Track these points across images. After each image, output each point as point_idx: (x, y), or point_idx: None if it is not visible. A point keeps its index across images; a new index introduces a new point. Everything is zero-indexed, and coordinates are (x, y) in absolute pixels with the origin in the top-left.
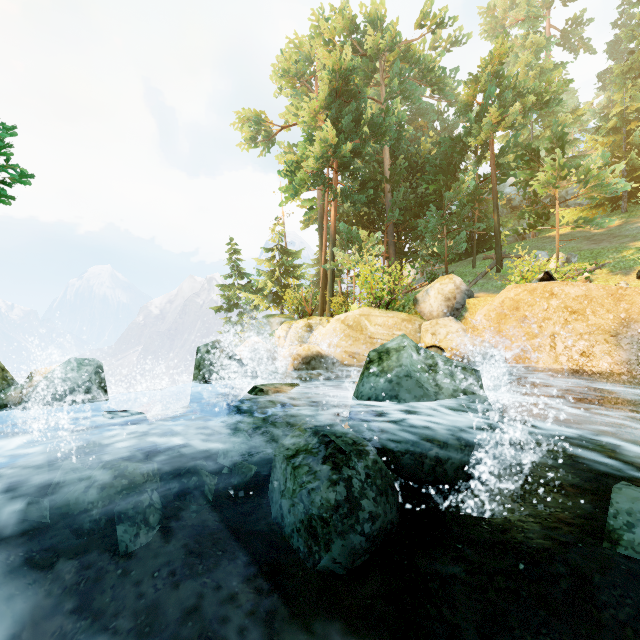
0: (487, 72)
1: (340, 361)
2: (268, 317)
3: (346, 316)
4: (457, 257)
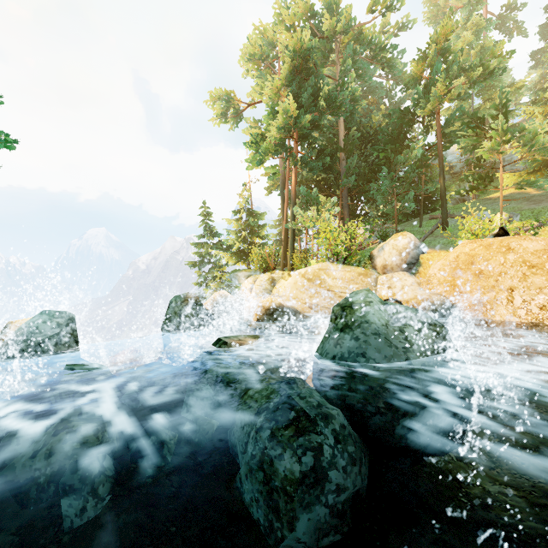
0: (434, 48)
1: (301, 312)
2: (236, 271)
3: (306, 270)
4: (404, 218)
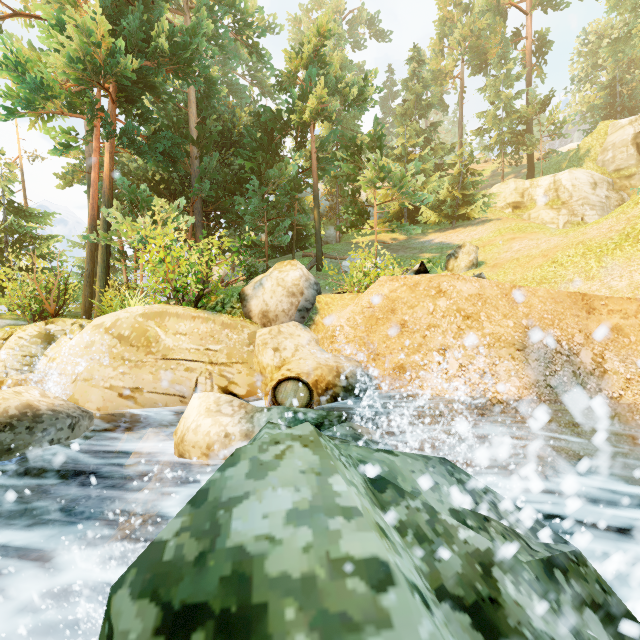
0: (311, 46)
1: (100, 408)
2: None
3: (116, 319)
4: (273, 253)
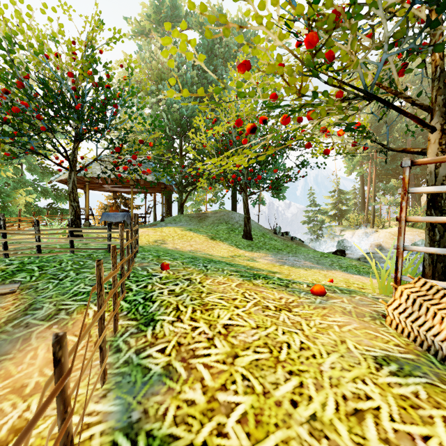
0: None
1: (389, 248)
2: (331, 226)
3: (391, 230)
4: None
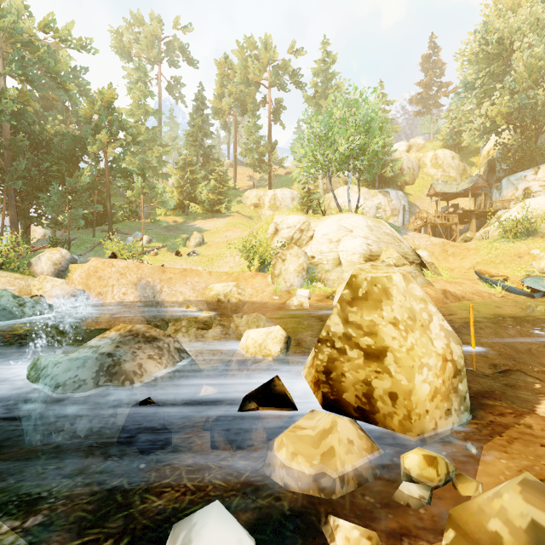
0: (100, 104)
1: None
2: None
3: None
4: (84, 225)
